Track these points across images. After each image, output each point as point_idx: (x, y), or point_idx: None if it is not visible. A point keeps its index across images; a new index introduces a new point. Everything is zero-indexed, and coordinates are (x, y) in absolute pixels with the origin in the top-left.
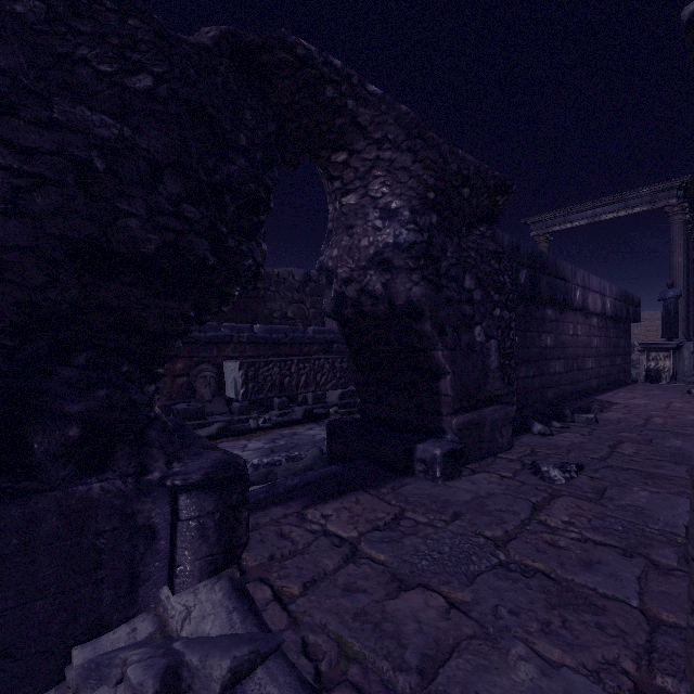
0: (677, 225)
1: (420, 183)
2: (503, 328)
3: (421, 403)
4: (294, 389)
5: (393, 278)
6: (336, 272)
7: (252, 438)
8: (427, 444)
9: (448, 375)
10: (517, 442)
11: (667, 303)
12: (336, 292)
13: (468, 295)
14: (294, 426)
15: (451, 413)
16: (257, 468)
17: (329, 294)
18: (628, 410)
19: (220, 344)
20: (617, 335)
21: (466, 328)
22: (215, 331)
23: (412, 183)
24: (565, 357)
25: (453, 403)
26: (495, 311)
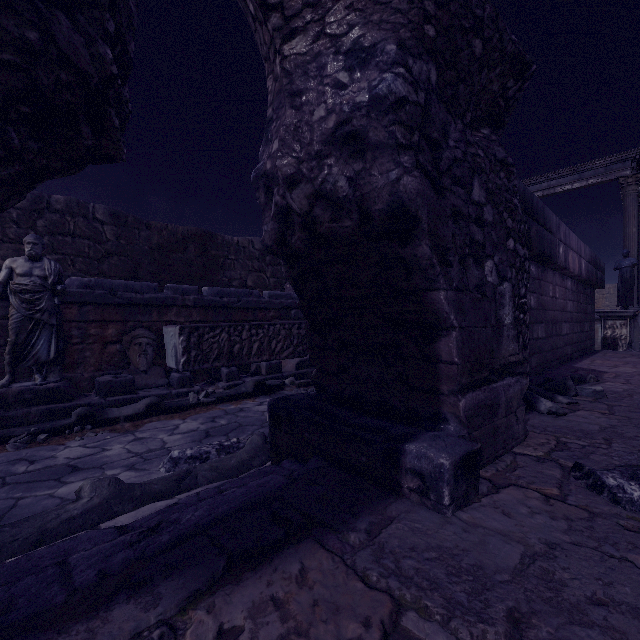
0: (631, 195)
1: (412, 5)
2: (517, 267)
3: (405, 376)
4: (245, 358)
5: (366, 168)
6: (276, 173)
7: (188, 416)
8: (423, 443)
9: (453, 331)
10: (529, 427)
11: (623, 271)
12: (277, 205)
13: (478, 211)
14: (242, 400)
15: (456, 391)
16: (176, 464)
17: (269, 217)
18: (625, 380)
19: (161, 307)
20: (585, 301)
21: (473, 261)
22: (155, 292)
23: (400, 3)
24: (546, 320)
25: (460, 376)
26: (508, 242)
